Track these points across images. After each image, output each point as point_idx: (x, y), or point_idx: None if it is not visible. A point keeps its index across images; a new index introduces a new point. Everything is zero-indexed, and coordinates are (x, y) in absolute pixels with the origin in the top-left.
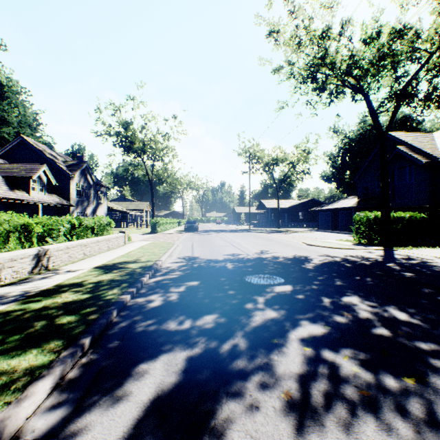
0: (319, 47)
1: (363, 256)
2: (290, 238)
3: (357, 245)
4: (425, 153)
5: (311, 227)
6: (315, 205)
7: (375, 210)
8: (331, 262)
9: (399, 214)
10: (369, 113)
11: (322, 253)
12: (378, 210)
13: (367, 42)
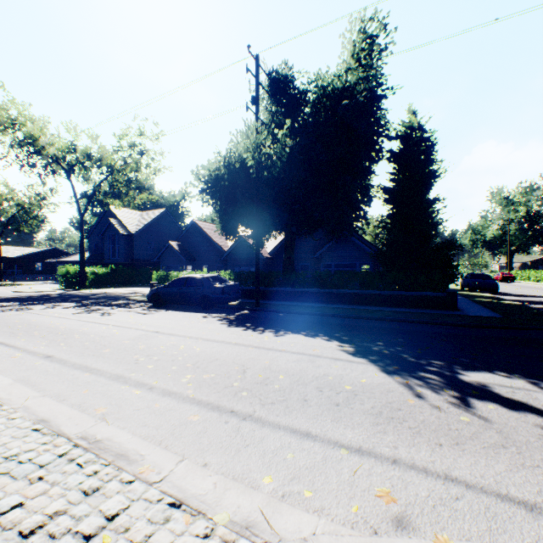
0: (23, 147)
1: (46, 294)
2: (2, 289)
3: (58, 289)
4: (127, 228)
5: (52, 280)
6: (59, 255)
7: (102, 264)
8: (15, 297)
9: (94, 269)
10: (74, 197)
11: (18, 294)
12: (104, 264)
13: (68, 151)
